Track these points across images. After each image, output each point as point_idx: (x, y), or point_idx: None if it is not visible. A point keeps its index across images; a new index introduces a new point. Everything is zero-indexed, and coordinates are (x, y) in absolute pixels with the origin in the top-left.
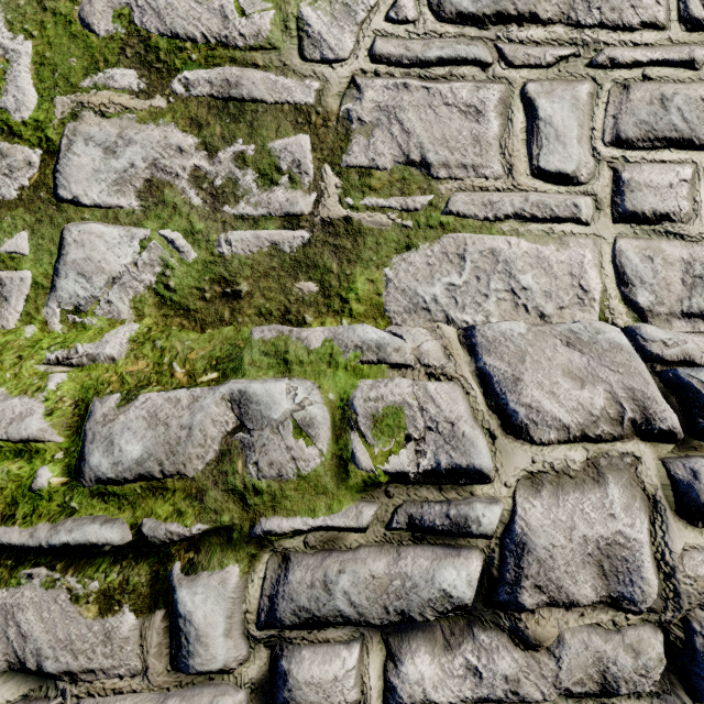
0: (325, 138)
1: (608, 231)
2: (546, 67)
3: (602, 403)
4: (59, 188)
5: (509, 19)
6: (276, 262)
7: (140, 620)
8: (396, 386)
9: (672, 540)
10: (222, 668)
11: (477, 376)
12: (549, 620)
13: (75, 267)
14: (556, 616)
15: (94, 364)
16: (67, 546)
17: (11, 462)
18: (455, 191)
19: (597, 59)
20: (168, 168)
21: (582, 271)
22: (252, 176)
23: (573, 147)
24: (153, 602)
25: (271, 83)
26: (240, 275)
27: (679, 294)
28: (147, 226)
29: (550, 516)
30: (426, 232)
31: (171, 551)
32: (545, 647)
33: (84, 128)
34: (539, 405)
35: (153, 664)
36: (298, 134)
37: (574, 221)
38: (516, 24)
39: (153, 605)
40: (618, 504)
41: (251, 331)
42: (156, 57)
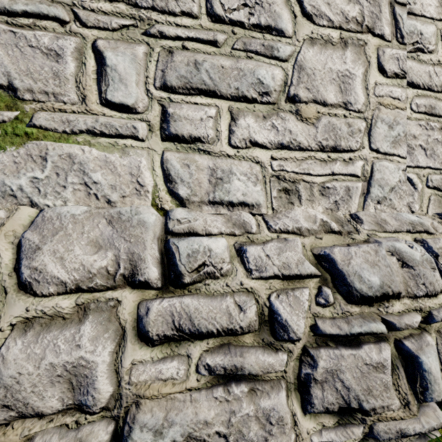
0: None
1: (158, 146)
2: (112, 30)
3: (104, 263)
4: None
5: None
6: None
7: None
8: None
9: (125, 358)
10: None
11: (17, 246)
12: (16, 430)
13: None
14: (25, 425)
15: None
16: None
17: None
18: (39, 110)
19: (151, 31)
20: None
21: (139, 172)
22: None
23: (133, 88)
24: None
25: None
26: None
27: (207, 189)
28: None
29: (27, 351)
30: (13, 138)
31: None
32: None
33: None
34: (44, 267)
35: None
36: None
37: (134, 138)
38: None
39: None
40: (87, 337)
41: None
42: None
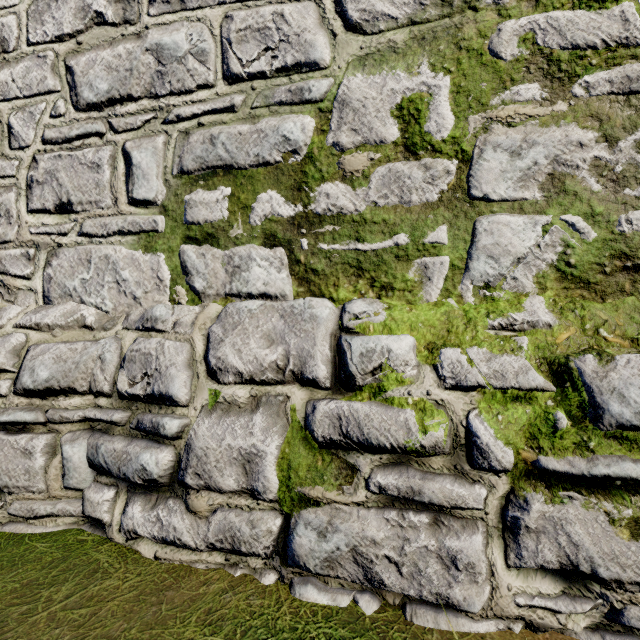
0: None
1: None
2: None
3: None
4: (472, 189)
5: None
6: None
7: None
8: None
9: None
10: None
11: None
12: None
13: (484, 251)
14: None
15: (533, 330)
16: (608, 477)
17: (519, 406)
18: None
19: None
20: (569, 162)
21: None
22: None
23: None
24: None
25: None
26: None
27: None
28: (549, 213)
29: None
30: None
31: None
32: None
33: (492, 138)
34: None
35: None
36: None
37: None
38: None
39: None
40: None
41: None
42: (557, 69)
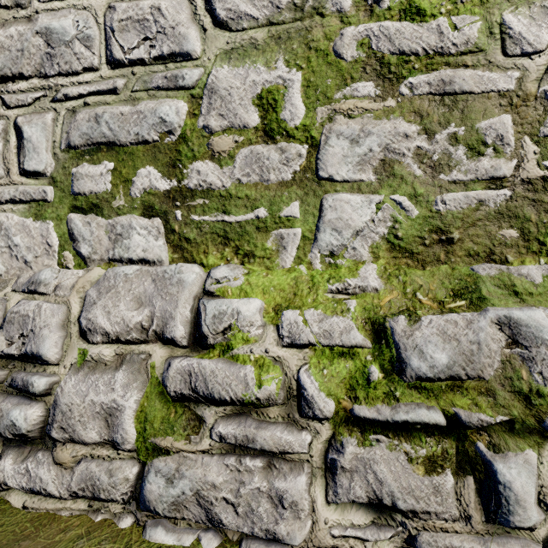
0: (524, 115)
1: None
2: None
3: None
4: (319, 170)
5: None
6: (482, 215)
7: (453, 481)
8: None
9: None
10: (531, 526)
11: None
12: None
13: (330, 225)
14: None
15: (363, 293)
16: (407, 422)
17: (343, 361)
18: None
19: None
20: (397, 150)
21: None
22: (462, 150)
23: None
24: (457, 469)
25: (477, 77)
26: (452, 226)
27: None
28: (381, 193)
29: None
30: None
31: (466, 433)
32: None
33: (336, 127)
34: None
35: (474, 515)
36: (501, 115)
37: None
38: None
39: (459, 471)
40: None
41: (473, 269)
42: (388, 71)
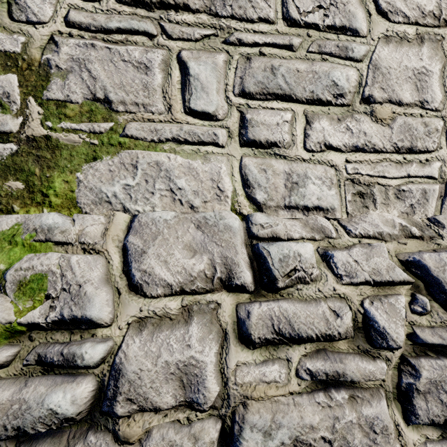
0: (29, 77)
1: (237, 152)
2: (195, 41)
3: (202, 267)
4: None
5: (169, 6)
6: None
7: None
8: (47, 259)
9: (230, 360)
10: None
11: (122, 250)
12: (138, 422)
13: None
14: (144, 418)
15: None
16: None
17: None
18: (130, 121)
19: (230, 39)
20: None
21: (219, 177)
22: None
23: (213, 96)
24: None
25: None
26: None
27: (283, 193)
28: None
29: (145, 348)
30: (108, 148)
31: None
32: (135, 441)
33: None
34: (152, 270)
35: None
36: (8, 74)
37: (214, 145)
38: (174, 10)
39: None
40: (195, 337)
41: None
42: None
